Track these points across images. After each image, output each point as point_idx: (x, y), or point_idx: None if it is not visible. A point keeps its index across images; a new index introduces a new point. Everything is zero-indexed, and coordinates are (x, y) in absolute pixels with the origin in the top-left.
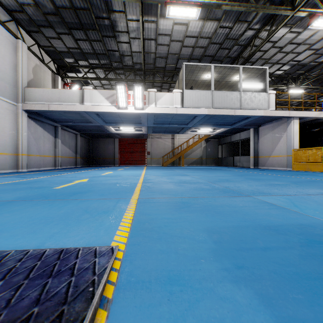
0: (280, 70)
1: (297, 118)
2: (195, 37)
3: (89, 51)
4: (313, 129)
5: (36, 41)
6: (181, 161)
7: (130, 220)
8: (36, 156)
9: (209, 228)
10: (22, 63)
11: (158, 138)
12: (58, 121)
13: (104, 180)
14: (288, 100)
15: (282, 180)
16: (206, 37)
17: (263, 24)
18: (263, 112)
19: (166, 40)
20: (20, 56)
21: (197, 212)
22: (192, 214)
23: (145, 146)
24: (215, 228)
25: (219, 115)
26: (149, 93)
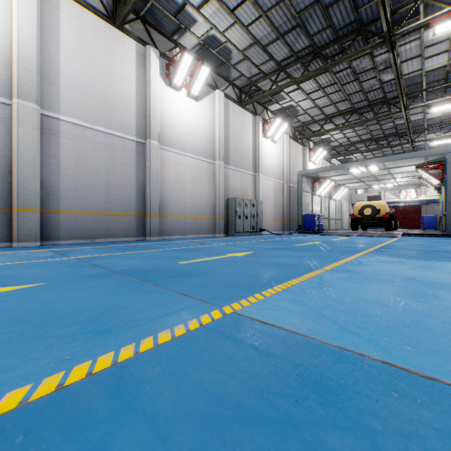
0: None
1: None
2: None
3: None
4: None
5: None
6: None
7: None
8: None
9: None
10: None
11: (434, 204)
12: None
13: None
14: None
15: None
16: None
17: None
18: None
19: None
20: None
21: None
22: None
23: (418, 212)
24: None
25: None
26: (420, 189)
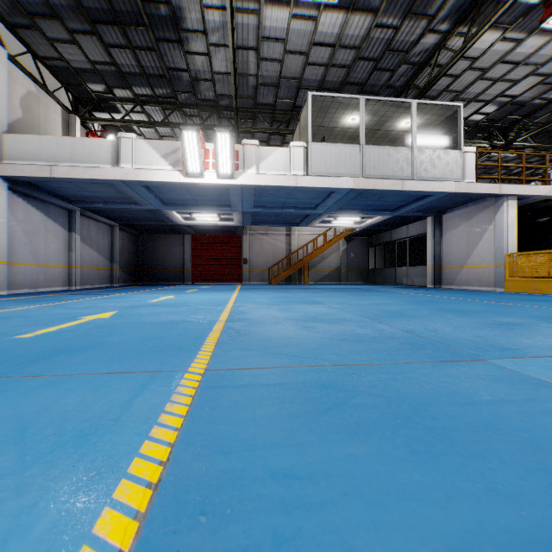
0: (479, 113)
1: (513, 198)
2: (330, 45)
3: (132, 69)
4: (538, 219)
5: (30, 46)
6: (303, 276)
7: (148, 489)
8: (29, 265)
9: None
10: None
11: (263, 234)
12: (75, 201)
13: (147, 316)
14: (499, 165)
15: (512, 314)
16: (351, 45)
17: (456, 23)
18: (453, 185)
19: (276, 51)
20: None
21: (374, 432)
22: (363, 444)
23: (239, 248)
24: None
25: (375, 191)
26: (245, 147)
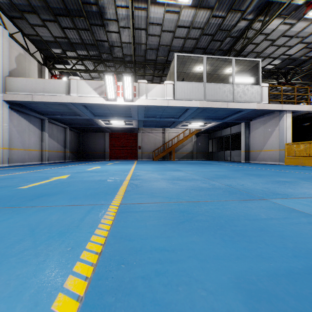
0: (271, 64)
1: (289, 112)
2: (186, 27)
3: (76, 41)
4: (304, 124)
5: (20, 28)
6: (172, 156)
7: (96, 255)
8: (19, 150)
9: (241, 279)
10: (3, 50)
11: (149, 132)
12: (45, 114)
13: (87, 177)
14: (281, 93)
15: (286, 176)
16: (198, 27)
17: (257, 14)
18: (256, 105)
19: (157, 30)
20: (1, 43)
21: (205, 232)
22: (199, 237)
23: (136, 140)
24: (253, 281)
25: (212, 108)
26: (139, 84)
